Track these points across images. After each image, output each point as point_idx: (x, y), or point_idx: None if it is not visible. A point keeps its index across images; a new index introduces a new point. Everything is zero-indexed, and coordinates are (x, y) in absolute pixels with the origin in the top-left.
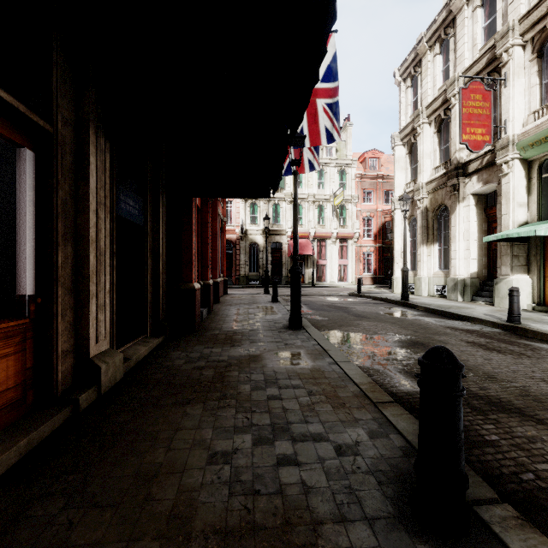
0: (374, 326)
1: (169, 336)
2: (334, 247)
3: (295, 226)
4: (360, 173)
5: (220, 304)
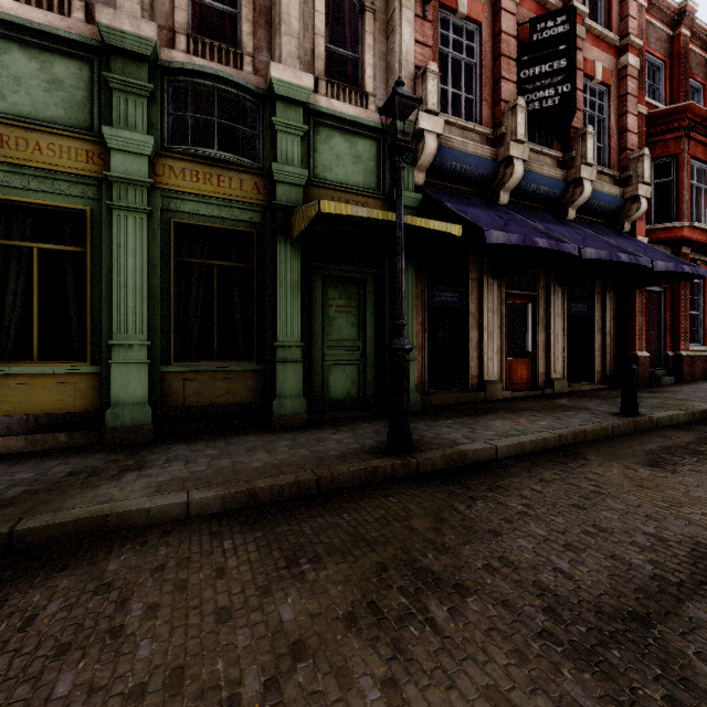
0: None
1: (613, 387)
2: None
3: None
4: None
5: None
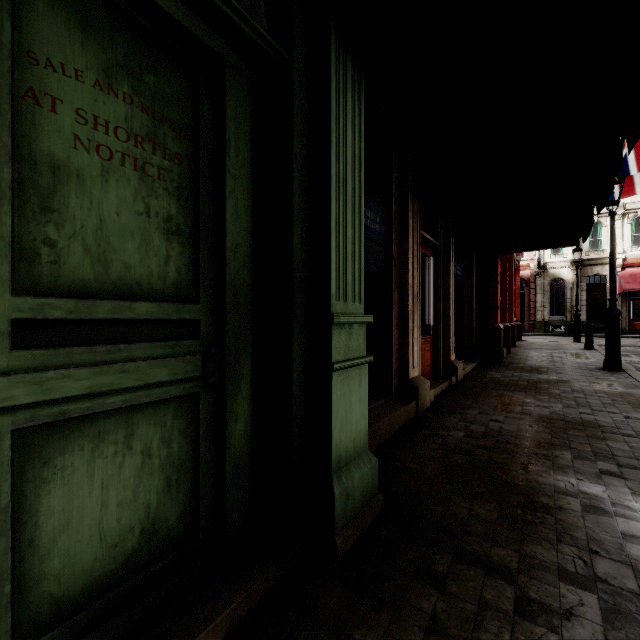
0: None
1: (480, 364)
2: None
3: (612, 267)
4: None
5: (516, 347)
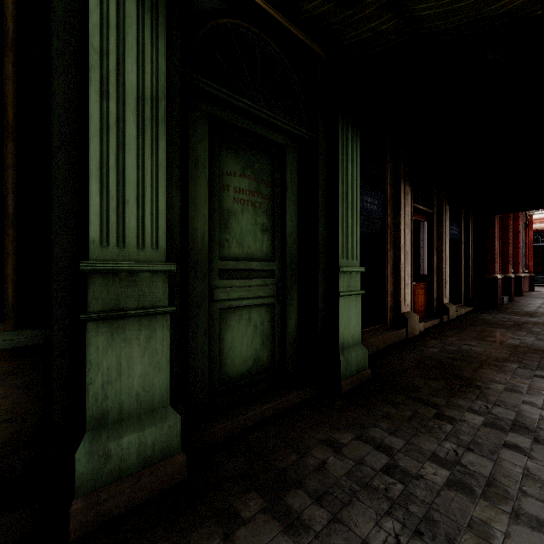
0: None
1: (476, 308)
2: None
3: None
4: None
5: (522, 296)
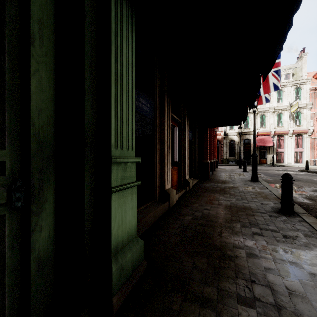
0: (303, 184)
1: (200, 180)
2: (290, 140)
3: (254, 135)
4: (314, 87)
5: (215, 171)
